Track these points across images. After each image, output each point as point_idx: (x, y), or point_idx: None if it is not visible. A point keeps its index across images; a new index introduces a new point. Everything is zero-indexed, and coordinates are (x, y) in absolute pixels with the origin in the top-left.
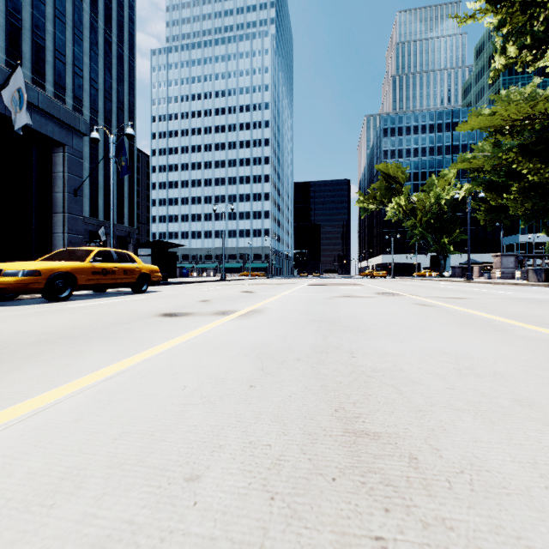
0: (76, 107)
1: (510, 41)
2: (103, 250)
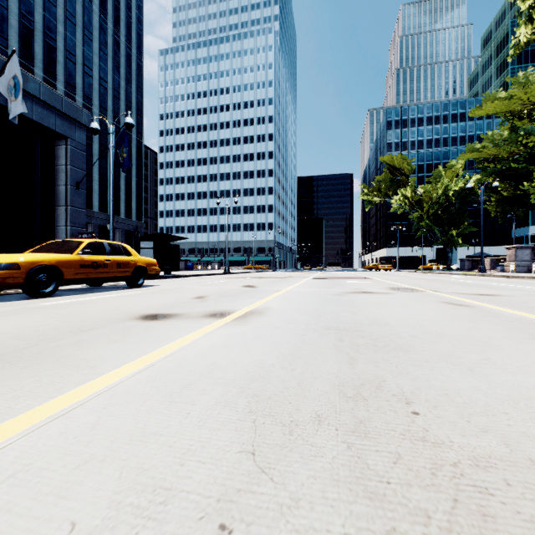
0: (86, 106)
1: None
2: (94, 241)
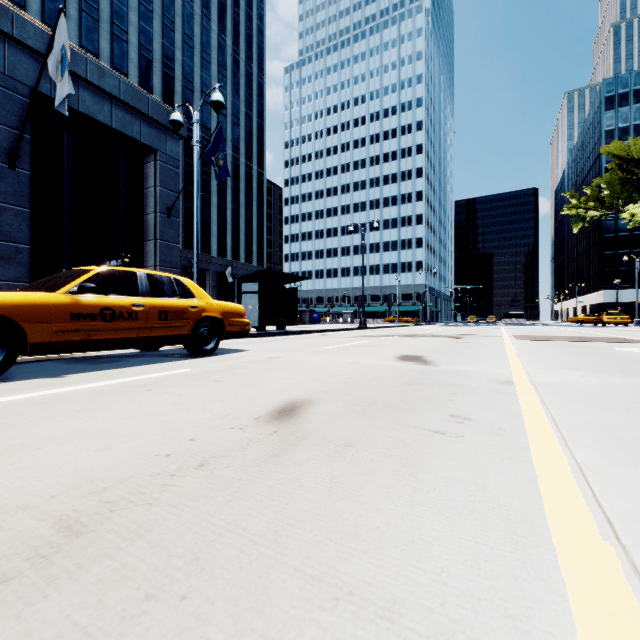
0: (204, 137)
1: None
2: (117, 270)
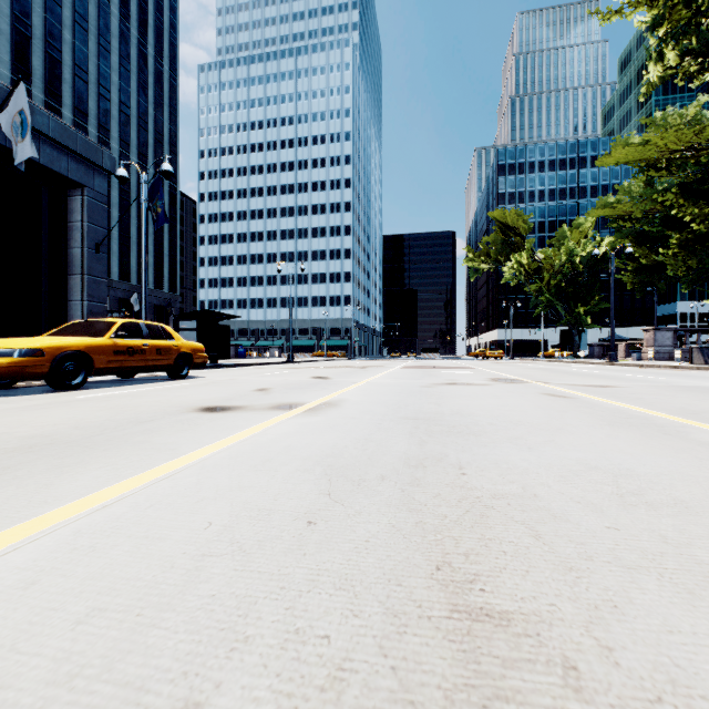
0: (102, 139)
1: (670, 45)
2: (129, 322)
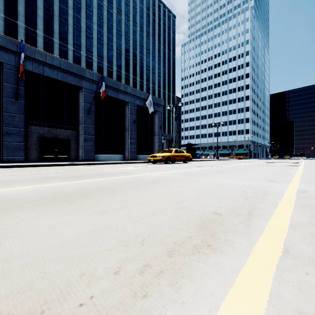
0: (153, 87)
1: None
2: (176, 149)
